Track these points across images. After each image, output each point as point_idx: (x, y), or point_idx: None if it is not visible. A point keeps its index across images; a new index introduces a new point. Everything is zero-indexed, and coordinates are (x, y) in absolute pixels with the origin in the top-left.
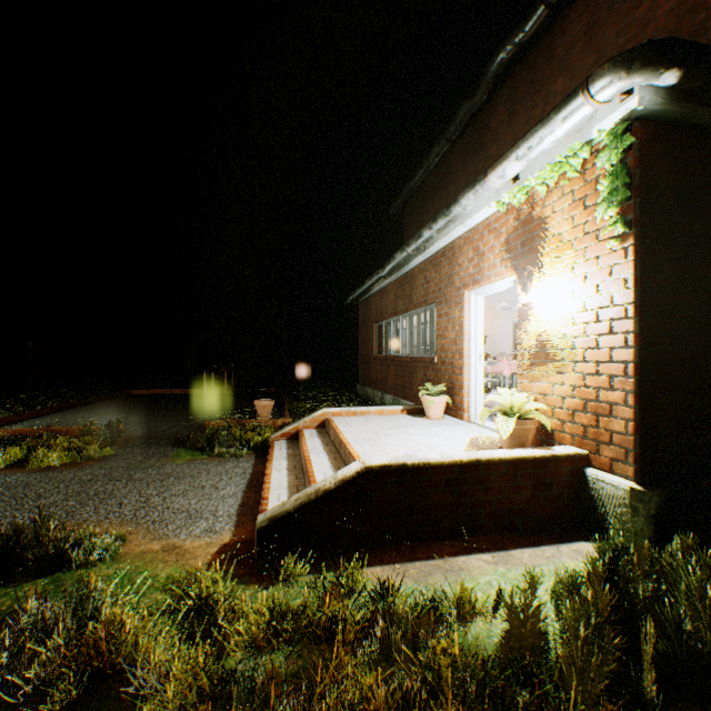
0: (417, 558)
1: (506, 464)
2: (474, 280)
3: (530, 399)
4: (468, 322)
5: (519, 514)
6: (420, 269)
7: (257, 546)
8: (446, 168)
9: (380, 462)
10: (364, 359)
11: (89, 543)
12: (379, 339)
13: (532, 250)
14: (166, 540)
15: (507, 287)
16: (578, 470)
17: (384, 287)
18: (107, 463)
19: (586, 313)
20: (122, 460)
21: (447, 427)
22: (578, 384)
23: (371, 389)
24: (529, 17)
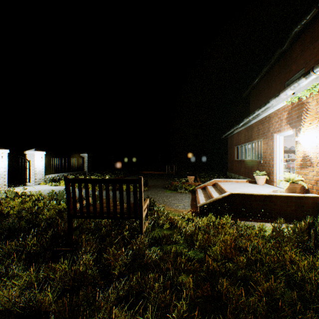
0: (247, 221)
1: (283, 197)
2: (278, 130)
3: (299, 177)
4: (275, 147)
5: (288, 215)
6: (255, 124)
7: (199, 211)
8: (270, 75)
9: (235, 192)
10: (230, 161)
11: (157, 205)
12: (237, 153)
13: (301, 120)
14: (174, 208)
15: (291, 133)
16: (316, 202)
17: (239, 131)
18: (148, 191)
19: None
20: (151, 191)
21: (265, 187)
22: (318, 171)
23: (233, 174)
24: (308, 13)
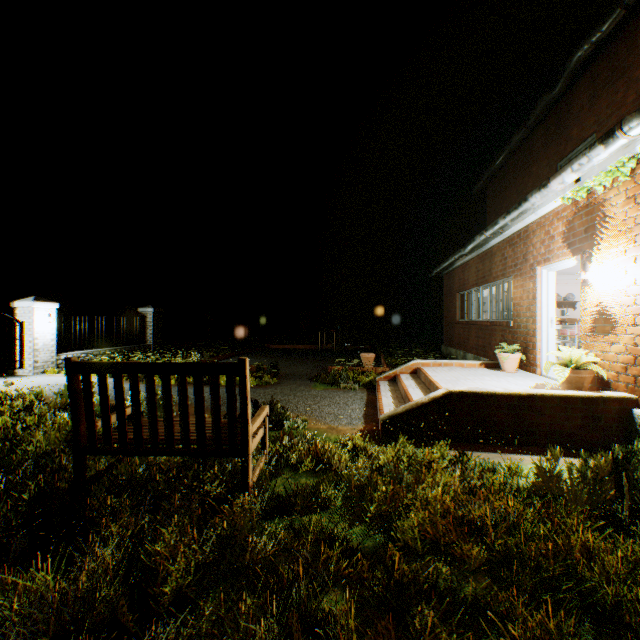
0: (484, 451)
1: (557, 399)
2: (545, 258)
3: (590, 355)
4: (540, 293)
5: (569, 437)
6: (498, 247)
7: (381, 430)
8: (527, 150)
9: (458, 389)
10: (447, 323)
11: (293, 419)
12: (461, 306)
13: (593, 236)
14: (327, 424)
15: (573, 264)
16: (626, 410)
17: (466, 261)
18: (277, 387)
19: (635, 288)
20: (284, 386)
21: (518, 377)
22: (629, 344)
23: (454, 349)
24: (605, 19)
